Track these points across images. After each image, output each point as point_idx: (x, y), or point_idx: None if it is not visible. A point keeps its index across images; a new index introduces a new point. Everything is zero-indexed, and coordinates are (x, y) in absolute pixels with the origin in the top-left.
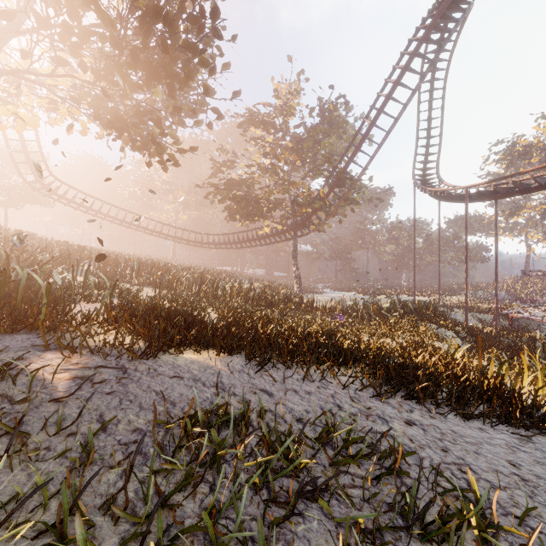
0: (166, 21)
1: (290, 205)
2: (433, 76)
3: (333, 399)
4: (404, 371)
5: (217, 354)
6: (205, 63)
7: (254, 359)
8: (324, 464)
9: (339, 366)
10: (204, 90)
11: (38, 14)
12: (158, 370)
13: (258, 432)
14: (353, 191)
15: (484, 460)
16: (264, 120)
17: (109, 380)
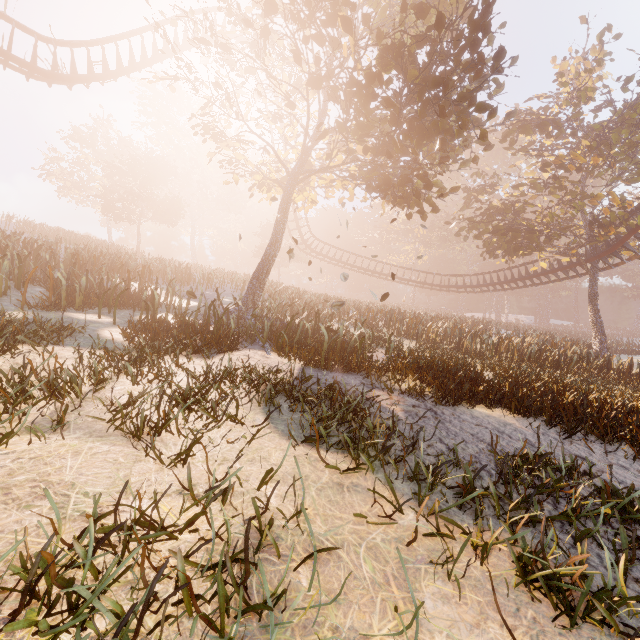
0: (447, 89)
1: (584, 226)
2: None
3: None
4: None
5: (510, 413)
6: (482, 108)
7: (559, 425)
8: None
9: None
10: (480, 136)
11: (341, 123)
12: (461, 417)
13: (585, 488)
14: None
15: None
16: (540, 122)
17: (428, 417)
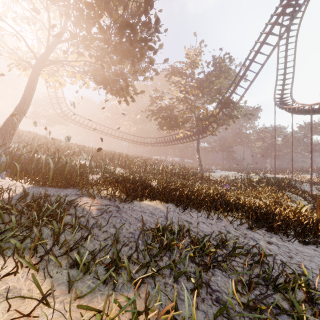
0: (133, 29)
1: (195, 120)
2: (288, 35)
3: (225, 228)
4: (267, 216)
5: (160, 202)
6: (151, 47)
7: (180, 205)
8: (222, 256)
9: (228, 211)
10: (150, 62)
11: (72, 32)
12: (133, 208)
13: (187, 239)
14: (234, 110)
15: (314, 264)
16: (180, 72)
17: (113, 211)
